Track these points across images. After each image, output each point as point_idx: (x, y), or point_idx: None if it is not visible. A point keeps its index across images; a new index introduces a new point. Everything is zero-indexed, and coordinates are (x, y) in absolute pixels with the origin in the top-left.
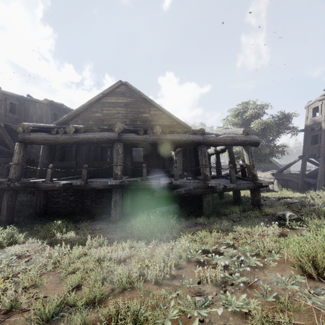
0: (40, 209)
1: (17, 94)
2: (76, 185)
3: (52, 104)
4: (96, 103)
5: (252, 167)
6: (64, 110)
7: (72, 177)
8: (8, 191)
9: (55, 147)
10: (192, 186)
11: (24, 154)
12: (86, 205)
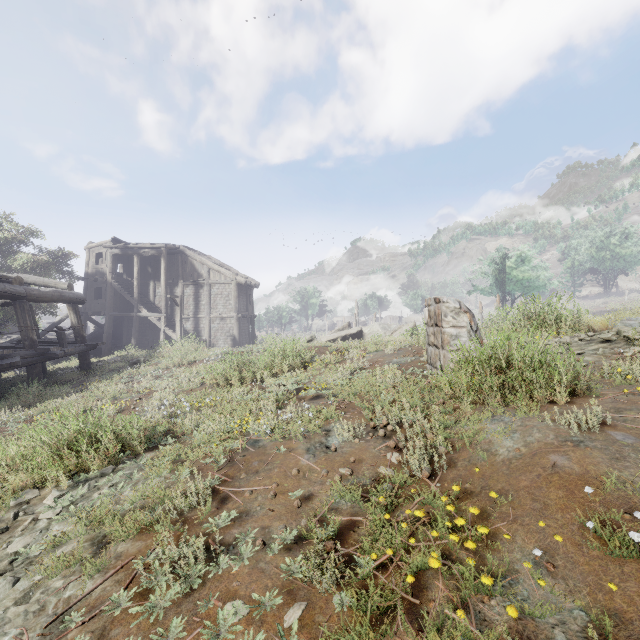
0: None
1: None
2: None
3: None
4: None
5: (82, 328)
6: None
7: None
8: None
9: None
10: (20, 356)
11: None
12: None
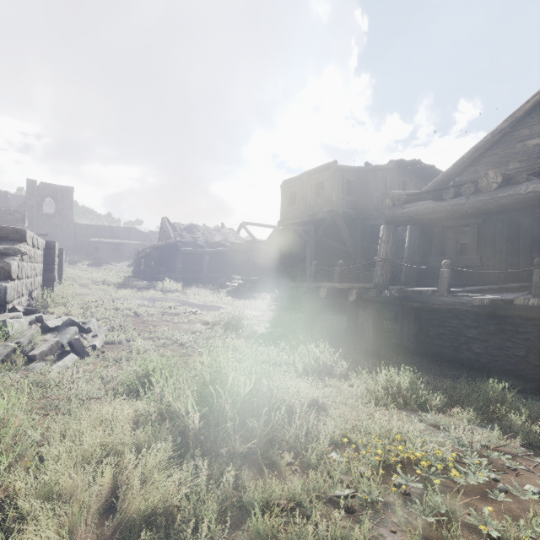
0: (408, 342)
1: (353, 167)
2: (518, 306)
3: (399, 166)
4: (529, 117)
5: None
6: (416, 174)
7: (488, 287)
8: (374, 303)
9: (431, 231)
10: None
11: (393, 243)
12: (509, 355)
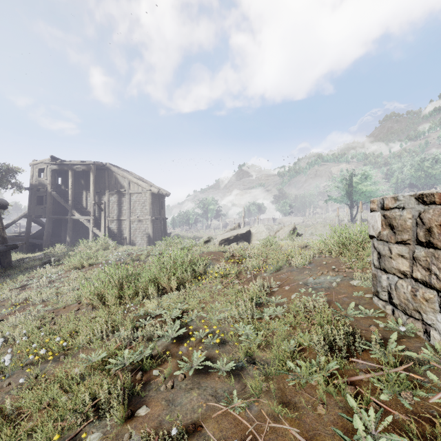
0: None
1: None
2: None
3: None
4: None
5: (3, 230)
6: None
7: None
8: None
9: None
10: None
11: None
12: None
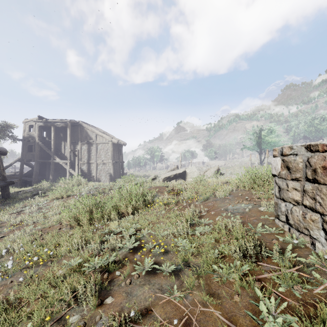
0: None
1: None
2: None
3: None
4: None
5: (3, 170)
6: None
7: None
8: None
9: None
10: None
11: None
12: None
